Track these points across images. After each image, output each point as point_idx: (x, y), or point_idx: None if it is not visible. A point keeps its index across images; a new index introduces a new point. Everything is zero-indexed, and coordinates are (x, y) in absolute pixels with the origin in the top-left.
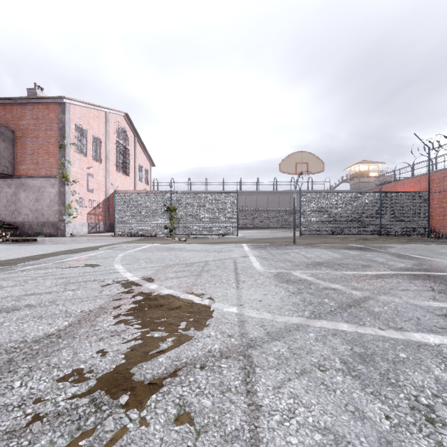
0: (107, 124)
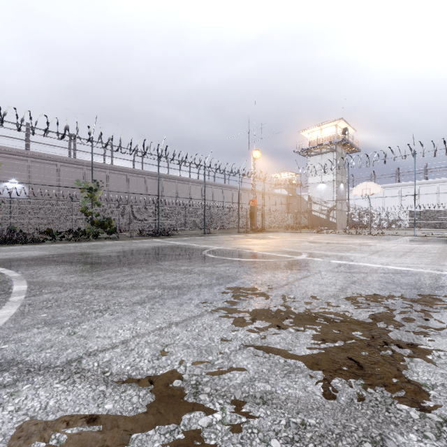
0: None
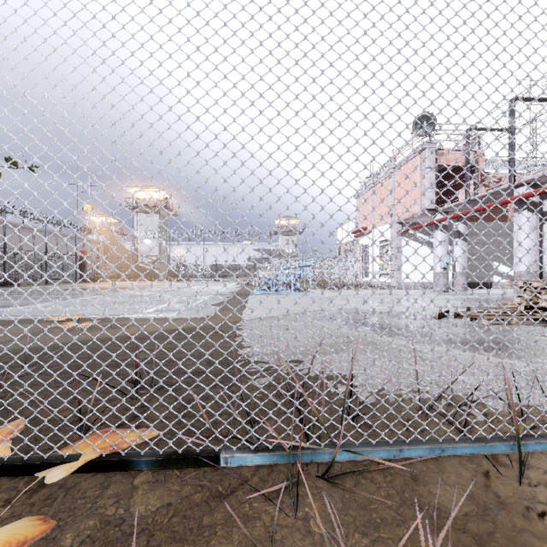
0: None
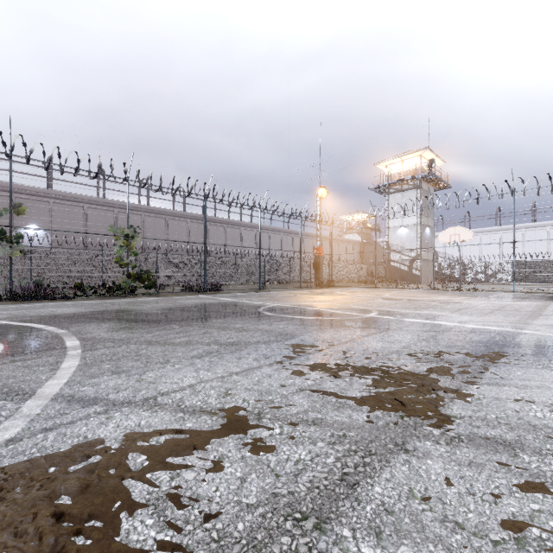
0: None
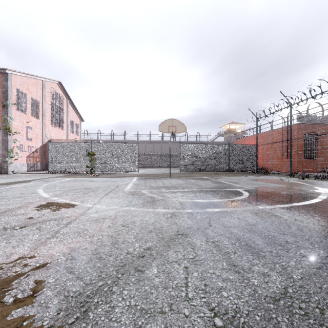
0: (43, 89)
